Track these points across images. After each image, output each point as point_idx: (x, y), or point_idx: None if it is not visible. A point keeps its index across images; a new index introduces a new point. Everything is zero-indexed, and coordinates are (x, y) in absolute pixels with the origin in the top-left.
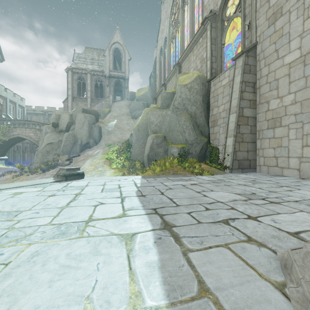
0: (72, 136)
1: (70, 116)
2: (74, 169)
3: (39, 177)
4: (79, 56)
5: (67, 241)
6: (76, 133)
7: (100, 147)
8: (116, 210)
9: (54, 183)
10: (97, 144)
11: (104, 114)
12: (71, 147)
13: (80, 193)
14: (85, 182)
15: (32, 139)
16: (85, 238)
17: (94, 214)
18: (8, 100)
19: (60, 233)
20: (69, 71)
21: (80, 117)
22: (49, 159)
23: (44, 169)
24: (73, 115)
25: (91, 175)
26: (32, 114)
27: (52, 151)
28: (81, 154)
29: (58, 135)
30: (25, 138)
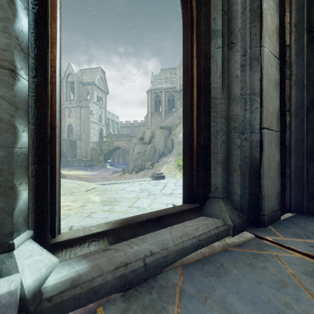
0: (153, 147)
1: (152, 132)
2: (160, 174)
3: (135, 176)
4: (156, 78)
5: (166, 196)
6: (156, 145)
7: (173, 156)
8: (180, 192)
9: (152, 180)
10: (170, 153)
11: (176, 125)
12: (152, 156)
13: (165, 186)
14: (166, 181)
15: (125, 148)
16: (171, 196)
17: (172, 192)
18: (110, 120)
19: (164, 195)
20: (148, 93)
21: (158, 133)
22: (138, 164)
23: (137, 171)
24: (153, 131)
25: (167, 177)
26: (123, 127)
27: (139, 158)
28: (159, 161)
29: (144, 146)
30: (121, 147)
